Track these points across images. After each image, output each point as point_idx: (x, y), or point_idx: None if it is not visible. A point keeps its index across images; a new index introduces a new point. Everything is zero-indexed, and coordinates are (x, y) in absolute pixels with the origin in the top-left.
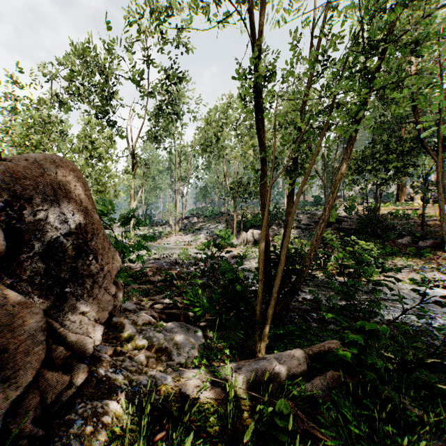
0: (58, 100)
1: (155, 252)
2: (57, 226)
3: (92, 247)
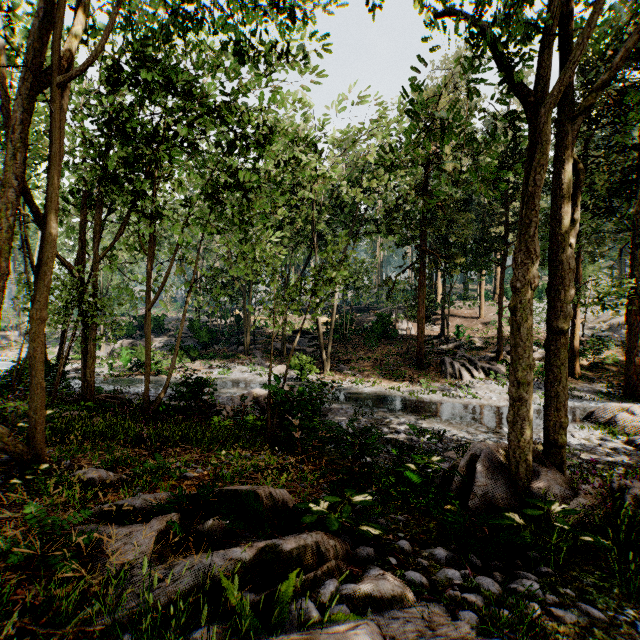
0: None
1: None
2: None
3: None
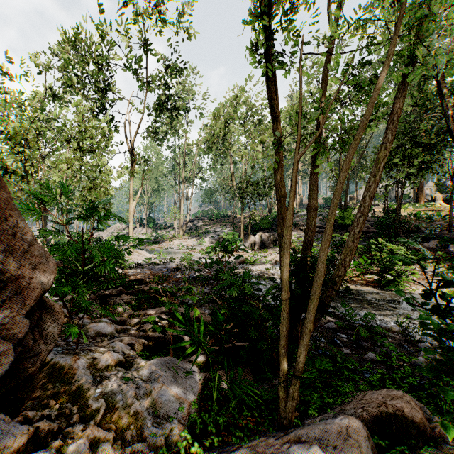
0: (52, 92)
1: (155, 257)
2: None
3: None
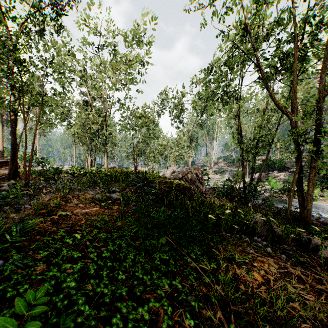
0: (158, 114)
1: None
2: (199, 176)
3: (202, 179)
